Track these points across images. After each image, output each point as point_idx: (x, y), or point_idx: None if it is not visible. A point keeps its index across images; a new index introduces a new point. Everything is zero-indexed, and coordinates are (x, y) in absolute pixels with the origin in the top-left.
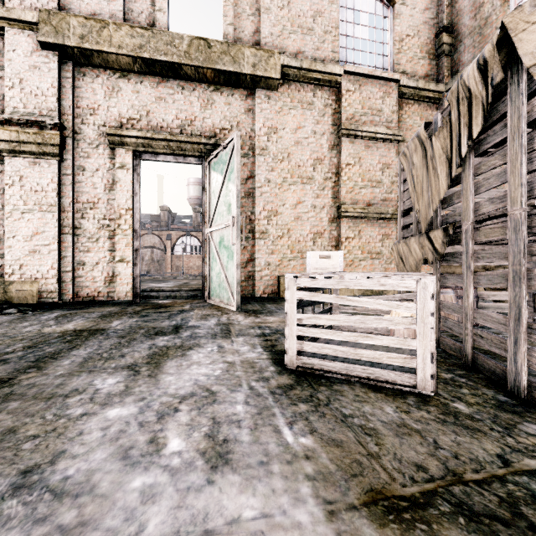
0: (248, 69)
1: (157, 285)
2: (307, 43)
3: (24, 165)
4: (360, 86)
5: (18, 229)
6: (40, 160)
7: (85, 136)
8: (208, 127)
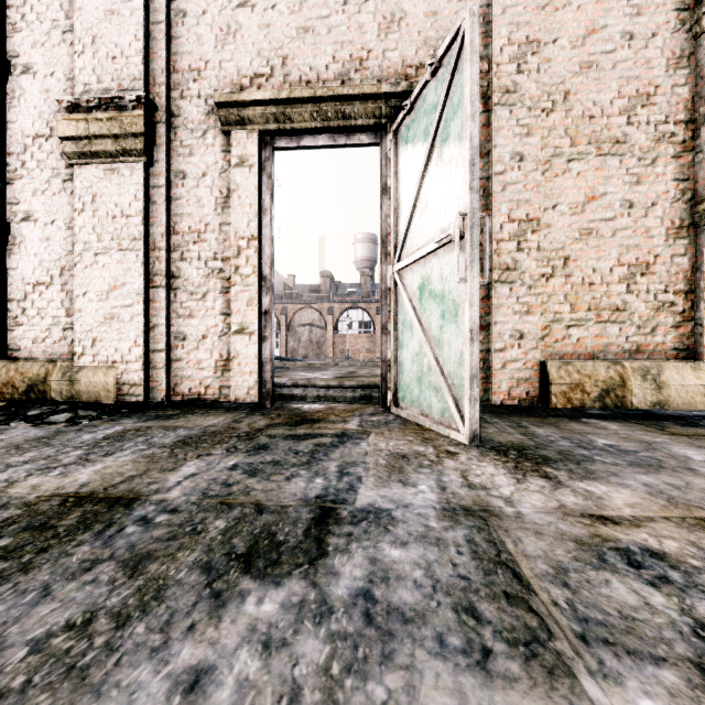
0: None
1: (308, 374)
2: None
3: (98, 176)
4: None
5: (90, 282)
6: (119, 165)
7: (186, 118)
8: (394, 67)
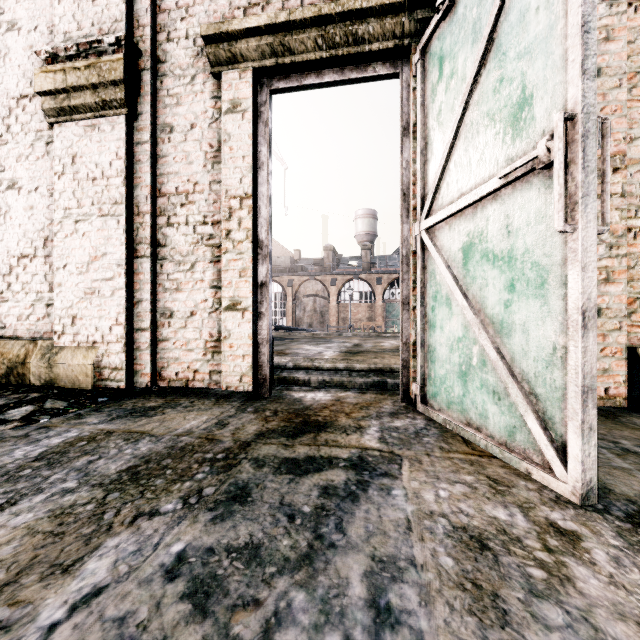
0: None
1: (312, 348)
2: None
3: (78, 134)
4: None
5: (71, 253)
6: (100, 120)
7: (173, 63)
8: None
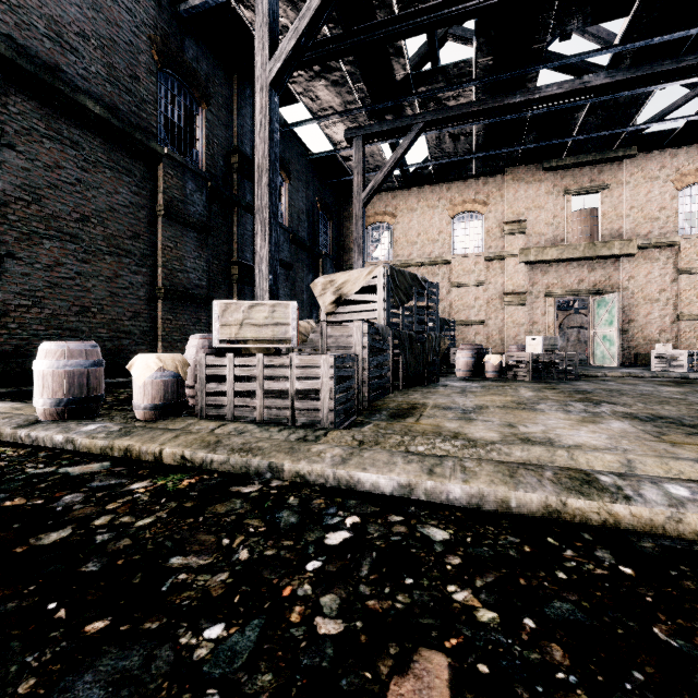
0: (617, 252)
1: None
2: (654, 226)
3: (512, 309)
4: (694, 244)
5: (510, 334)
6: (518, 307)
7: (533, 294)
8: (592, 281)
